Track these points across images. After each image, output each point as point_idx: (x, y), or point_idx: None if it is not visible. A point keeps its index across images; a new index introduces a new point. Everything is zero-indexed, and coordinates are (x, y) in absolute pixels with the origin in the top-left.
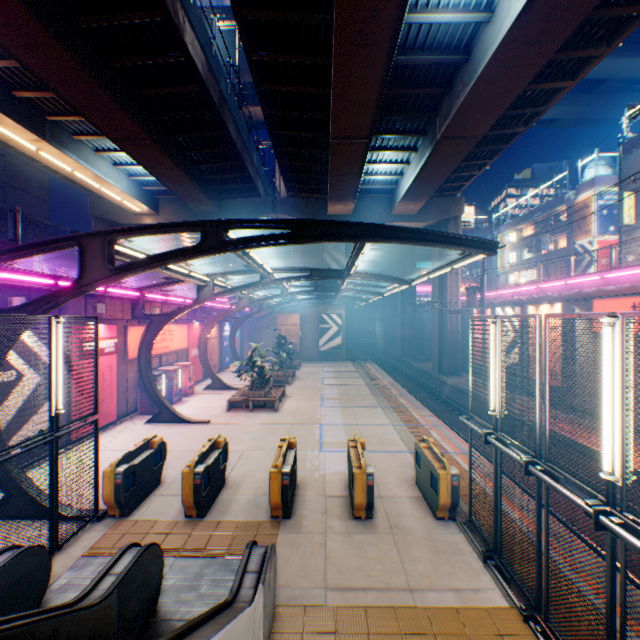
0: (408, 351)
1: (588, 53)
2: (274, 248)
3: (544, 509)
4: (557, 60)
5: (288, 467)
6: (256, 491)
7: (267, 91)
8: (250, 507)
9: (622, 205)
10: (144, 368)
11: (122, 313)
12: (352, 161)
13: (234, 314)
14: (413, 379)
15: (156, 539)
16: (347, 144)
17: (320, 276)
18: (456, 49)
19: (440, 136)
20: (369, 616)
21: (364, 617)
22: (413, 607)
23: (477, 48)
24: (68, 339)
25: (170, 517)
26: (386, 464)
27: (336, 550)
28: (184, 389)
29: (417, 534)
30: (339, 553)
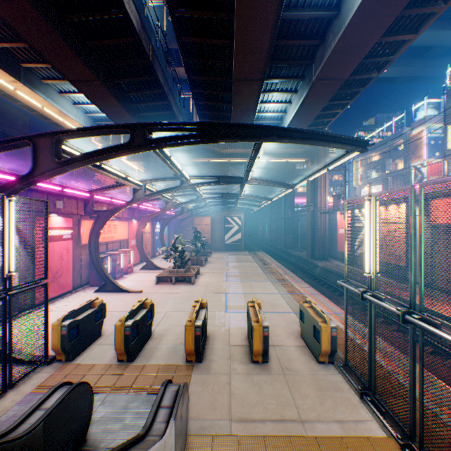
0: (289, 244)
1: (429, 10)
2: (192, 169)
3: (419, 352)
4: (405, 16)
5: (200, 321)
6: (175, 341)
7: (186, 43)
8: (170, 354)
9: (446, 135)
10: (93, 251)
11: (77, 210)
12: (249, 99)
13: (163, 217)
14: (293, 263)
15: (92, 379)
16: (246, 85)
17: (225, 182)
18: (329, 7)
19: (315, 78)
20: (268, 445)
21: (263, 445)
22: (305, 436)
23: (345, 4)
24: (20, 216)
25: (105, 361)
26: (276, 321)
27: (239, 388)
28: (125, 269)
29: (304, 375)
30: (241, 390)
